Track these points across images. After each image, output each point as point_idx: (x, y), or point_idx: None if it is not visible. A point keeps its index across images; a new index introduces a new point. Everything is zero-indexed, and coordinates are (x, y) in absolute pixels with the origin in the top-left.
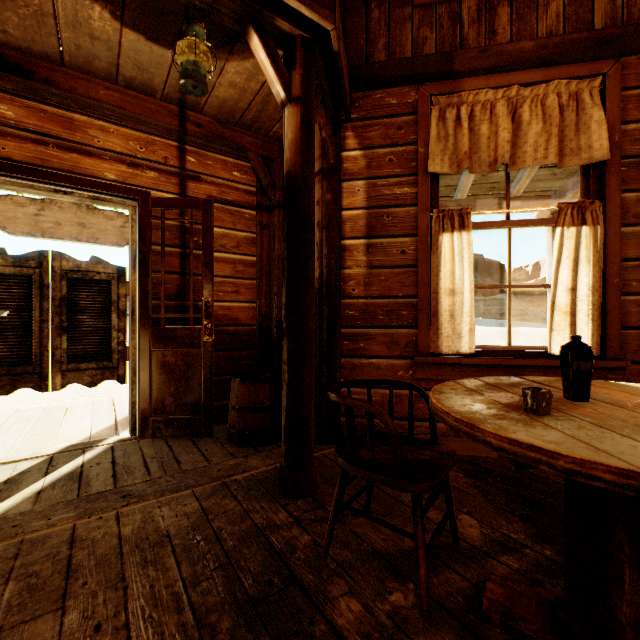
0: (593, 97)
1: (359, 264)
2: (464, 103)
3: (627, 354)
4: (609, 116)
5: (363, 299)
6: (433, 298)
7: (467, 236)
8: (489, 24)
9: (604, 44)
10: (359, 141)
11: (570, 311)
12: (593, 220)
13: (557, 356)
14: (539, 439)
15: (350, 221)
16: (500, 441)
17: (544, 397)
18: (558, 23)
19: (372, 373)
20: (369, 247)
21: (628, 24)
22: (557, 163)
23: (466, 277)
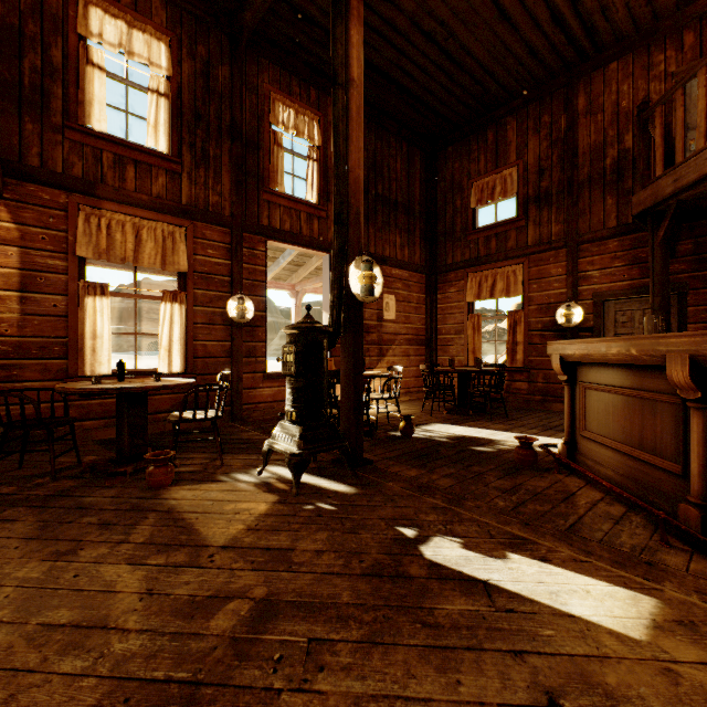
0: (182, 237)
1: (13, 311)
2: (105, 216)
3: (198, 371)
4: (189, 250)
5: (17, 338)
6: (81, 339)
7: (107, 301)
8: (122, 173)
9: (185, 213)
10: (13, 217)
11: (168, 349)
12: (181, 301)
13: (164, 373)
14: (86, 387)
15: (3, 276)
16: (74, 389)
17: (98, 379)
18: (164, 191)
19: (26, 393)
20: (23, 299)
21: (196, 207)
22: (163, 267)
23: (106, 326)
